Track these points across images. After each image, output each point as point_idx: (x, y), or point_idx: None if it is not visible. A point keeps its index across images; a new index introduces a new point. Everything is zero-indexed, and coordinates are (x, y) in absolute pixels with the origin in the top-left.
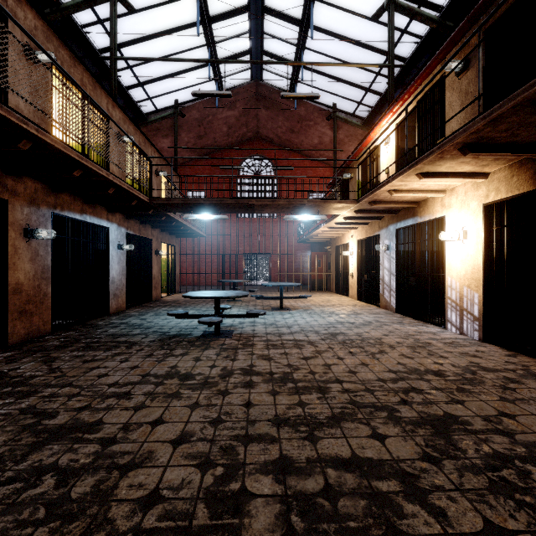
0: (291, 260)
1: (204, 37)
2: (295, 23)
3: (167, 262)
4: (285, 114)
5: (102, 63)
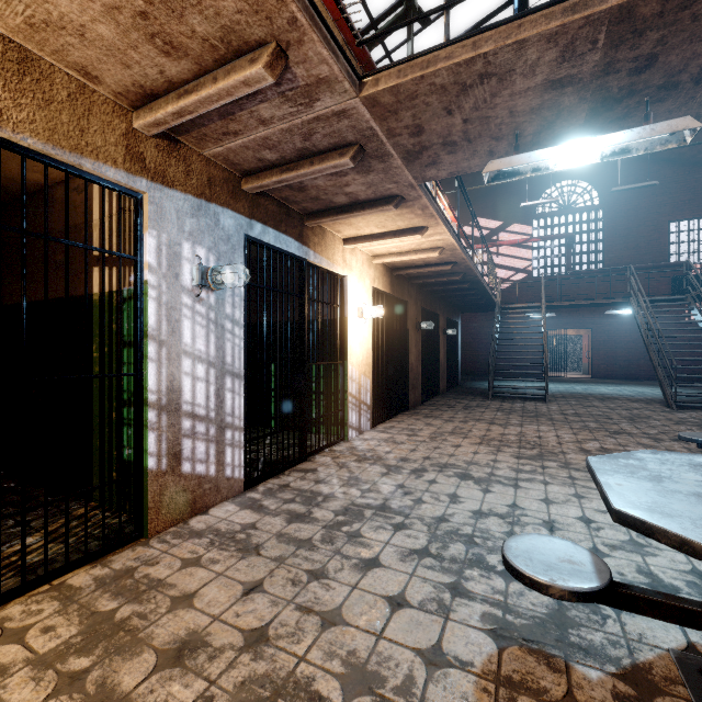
0: None
1: None
2: None
3: None
4: None
5: None
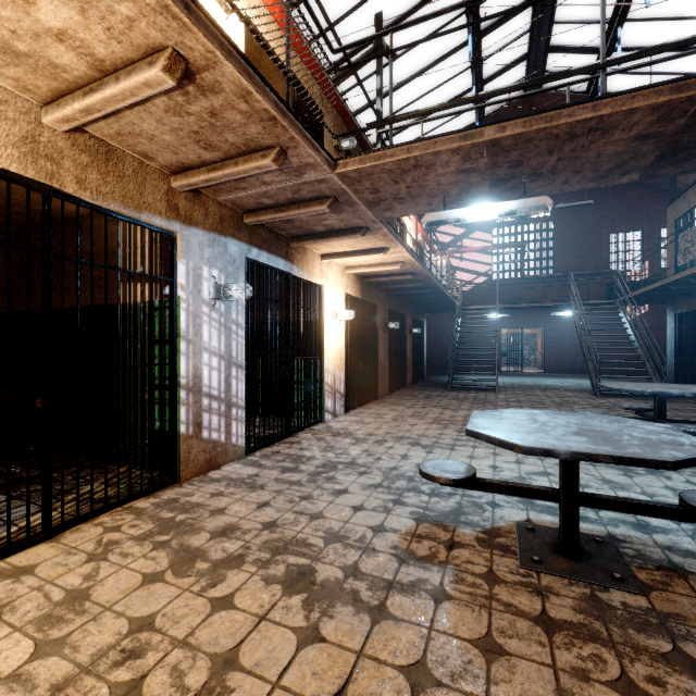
0: None
1: None
2: None
3: None
4: None
5: None
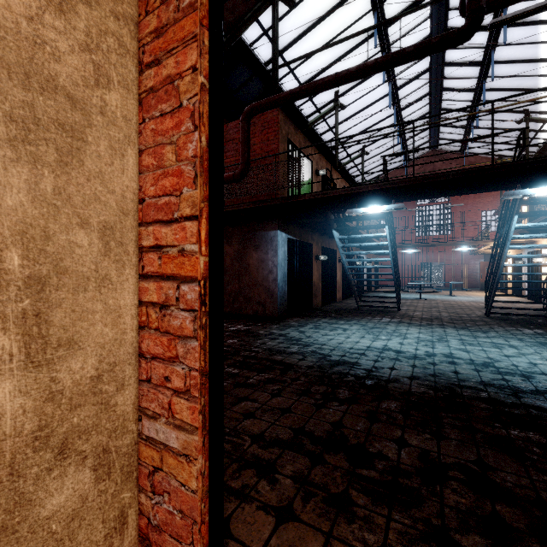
0: (464, 268)
1: (401, 147)
2: (461, 127)
3: (375, 270)
4: (457, 161)
5: (348, 175)
